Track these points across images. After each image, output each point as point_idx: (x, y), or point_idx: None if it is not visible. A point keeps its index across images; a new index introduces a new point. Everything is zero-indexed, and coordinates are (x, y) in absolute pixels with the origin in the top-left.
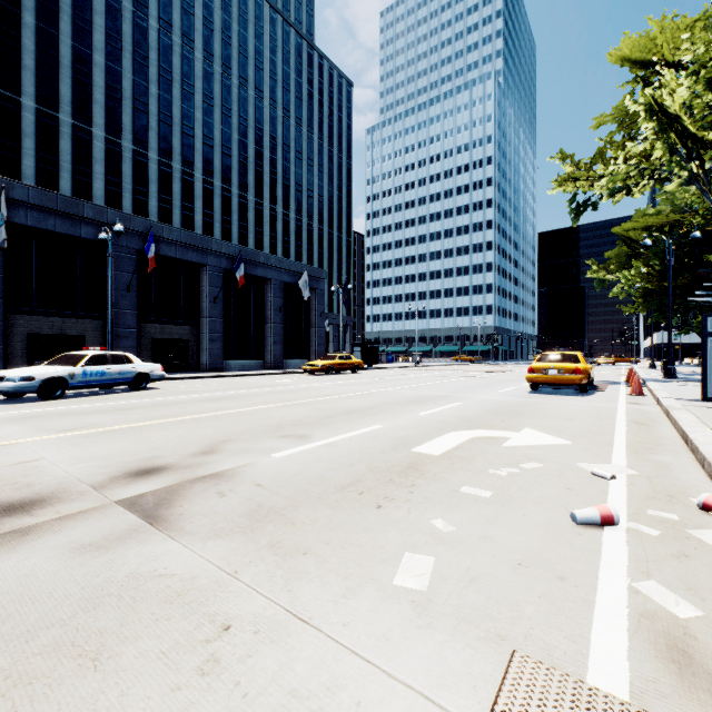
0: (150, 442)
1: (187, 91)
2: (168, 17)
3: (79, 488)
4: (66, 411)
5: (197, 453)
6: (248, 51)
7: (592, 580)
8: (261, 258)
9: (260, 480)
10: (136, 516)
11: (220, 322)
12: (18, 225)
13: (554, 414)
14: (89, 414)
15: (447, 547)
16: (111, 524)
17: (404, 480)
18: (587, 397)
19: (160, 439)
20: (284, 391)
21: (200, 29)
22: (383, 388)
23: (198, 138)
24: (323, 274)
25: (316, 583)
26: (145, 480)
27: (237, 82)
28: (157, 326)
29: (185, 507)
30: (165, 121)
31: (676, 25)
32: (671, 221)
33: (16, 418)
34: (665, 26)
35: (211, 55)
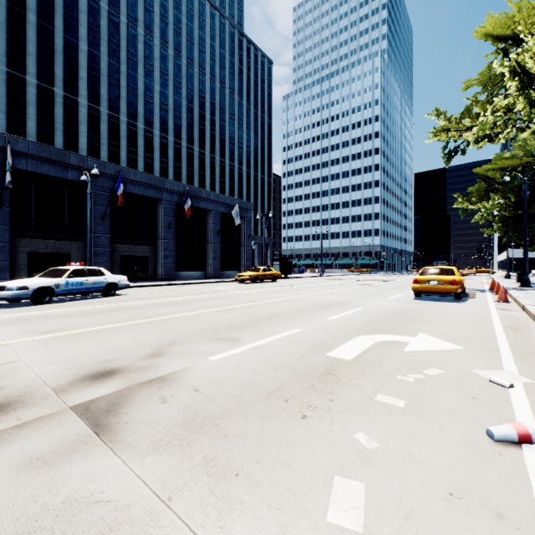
0: (110, 344)
1: (148, 69)
2: (134, 14)
3: (43, 392)
4: (50, 314)
5: (147, 355)
6: (194, 39)
7: (532, 519)
8: (204, 194)
9: (198, 384)
10: (85, 425)
11: (172, 242)
12: (21, 170)
13: (440, 319)
14: (67, 317)
15: (374, 469)
16: (62, 434)
17: (323, 386)
18: (463, 303)
19: (119, 342)
20: (220, 297)
21: (158, 23)
22: (297, 295)
23: (157, 104)
24: (250, 206)
25: (248, 517)
26: (100, 383)
27: (186, 62)
28: (125, 246)
29: (130, 415)
30: (132, 92)
31: (532, 5)
32: (523, 163)
33: (10, 321)
34: (522, 6)
35: (166, 42)
